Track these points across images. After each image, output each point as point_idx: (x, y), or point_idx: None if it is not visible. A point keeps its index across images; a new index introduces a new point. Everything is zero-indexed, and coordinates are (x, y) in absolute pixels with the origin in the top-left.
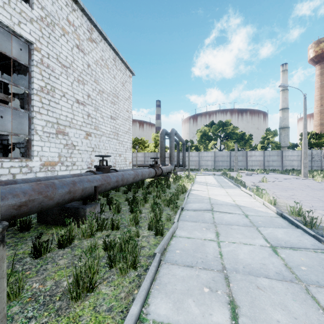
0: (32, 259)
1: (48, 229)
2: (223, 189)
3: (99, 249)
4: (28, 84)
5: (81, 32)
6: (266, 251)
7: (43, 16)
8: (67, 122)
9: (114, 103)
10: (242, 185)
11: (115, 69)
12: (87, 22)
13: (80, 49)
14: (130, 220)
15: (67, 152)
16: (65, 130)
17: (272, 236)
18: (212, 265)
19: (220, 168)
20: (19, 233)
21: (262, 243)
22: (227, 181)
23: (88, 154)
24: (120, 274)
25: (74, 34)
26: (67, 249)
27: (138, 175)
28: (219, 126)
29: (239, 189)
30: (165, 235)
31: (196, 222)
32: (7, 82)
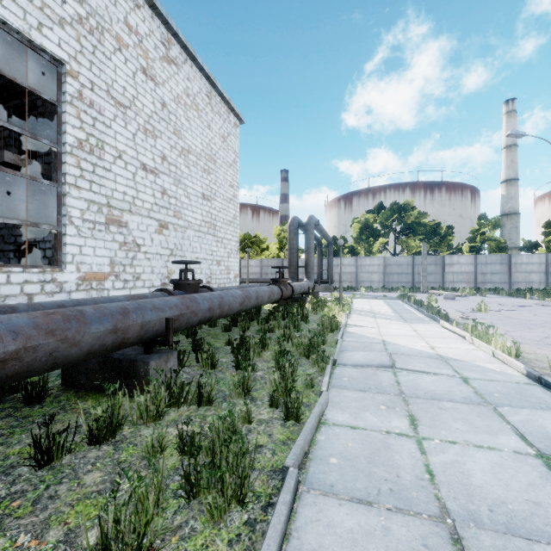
0: (32, 469)
1: (79, 399)
2: (407, 324)
3: (170, 450)
4: (56, 136)
5: (151, 45)
6: (530, 467)
7: (82, 16)
8: (126, 203)
9: (209, 171)
10: (443, 317)
11: (210, 111)
12: (162, 28)
13: (149, 75)
14: (234, 386)
15: (125, 256)
16: (121, 218)
17: (535, 429)
18: (416, 501)
19: (394, 286)
20: (23, 408)
21: (518, 446)
22: (411, 309)
23: (163, 260)
24: (209, 518)
25: (138, 49)
26: (105, 448)
27: (250, 297)
28: (394, 211)
29: (437, 325)
30: (305, 419)
31: (365, 392)
32: (19, 132)
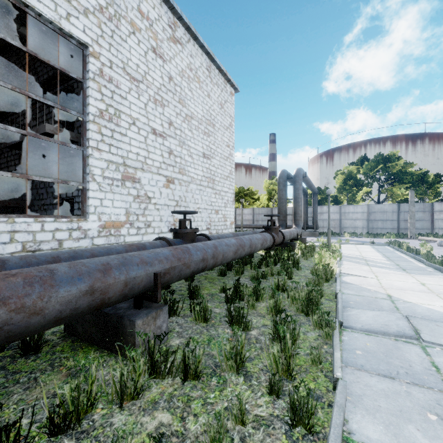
0: None
1: (71, 352)
2: (409, 275)
3: None
4: (82, 108)
5: (160, 28)
6: None
7: (103, 6)
8: (139, 162)
9: (208, 133)
10: None
11: (209, 83)
12: (169, 13)
13: (158, 54)
14: (225, 356)
15: (138, 207)
16: (135, 175)
17: None
18: None
19: (379, 232)
20: (20, 358)
21: None
22: (406, 257)
23: (170, 210)
24: None
25: (149, 32)
26: (66, 442)
27: (244, 246)
28: (378, 162)
29: None
30: (318, 426)
31: (393, 379)
32: (52, 105)
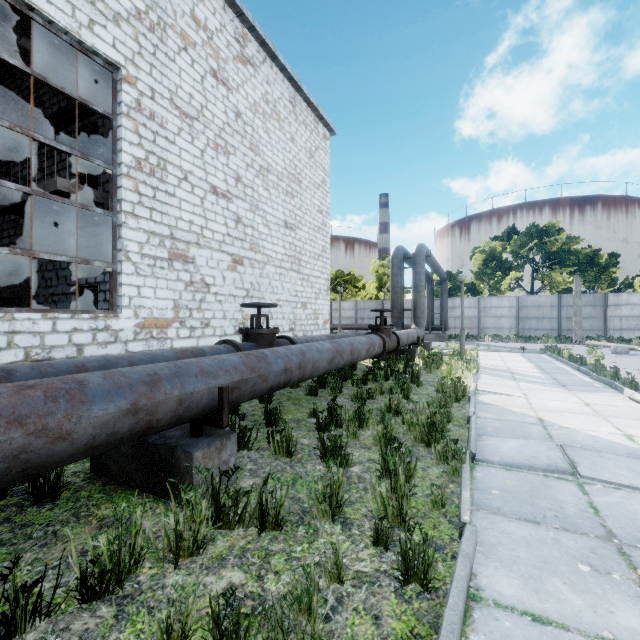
0: None
1: (103, 498)
2: (569, 393)
3: (200, 633)
4: (111, 156)
5: (222, 42)
6: None
7: (141, 10)
8: (192, 234)
9: (292, 193)
10: (626, 384)
11: (293, 121)
12: (235, 22)
13: (220, 79)
14: (316, 498)
15: (191, 298)
16: (187, 253)
17: None
18: None
19: (532, 334)
20: (30, 507)
21: None
22: (567, 369)
23: (237, 302)
24: None
25: (207, 48)
26: (104, 610)
27: (342, 352)
28: (531, 236)
29: (619, 395)
30: (438, 582)
31: (538, 524)
32: (68, 151)
